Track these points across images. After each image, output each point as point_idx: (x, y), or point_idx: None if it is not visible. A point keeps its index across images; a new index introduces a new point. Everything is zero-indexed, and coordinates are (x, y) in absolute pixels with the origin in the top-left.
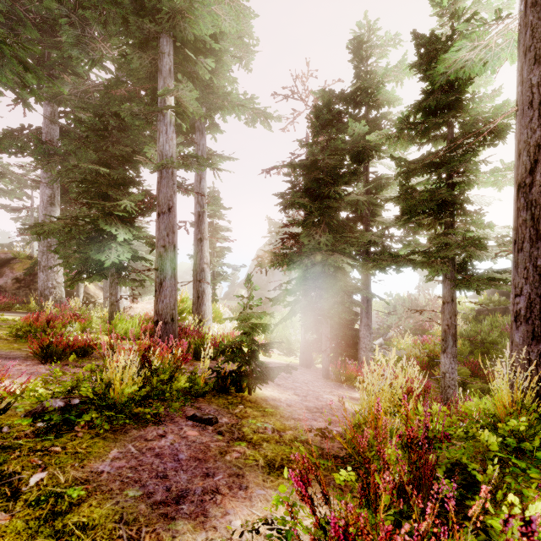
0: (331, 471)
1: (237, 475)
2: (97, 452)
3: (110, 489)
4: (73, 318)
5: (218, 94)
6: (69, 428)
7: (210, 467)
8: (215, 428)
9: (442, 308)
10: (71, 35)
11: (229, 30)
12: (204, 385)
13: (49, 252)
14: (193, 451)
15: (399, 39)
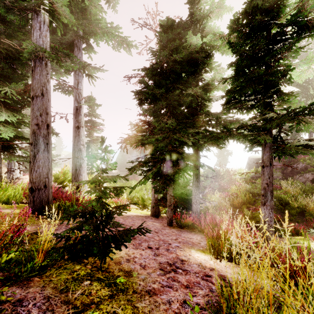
0: None
1: None
2: None
3: None
4: None
5: (91, 20)
6: None
7: None
8: None
9: (262, 170)
10: None
11: None
12: (39, 263)
13: None
14: None
15: None
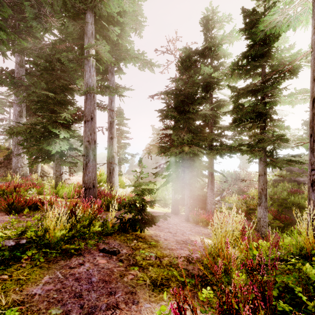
0: (195, 287)
1: (131, 293)
2: (34, 278)
3: (38, 308)
4: (32, 185)
5: (122, 50)
6: (17, 260)
7: (113, 287)
8: (117, 258)
9: (258, 178)
10: (32, 12)
11: (128, 9)
12: (111, 228)
13: (19, 145)
14: (102, 275)
15: (231, 17)
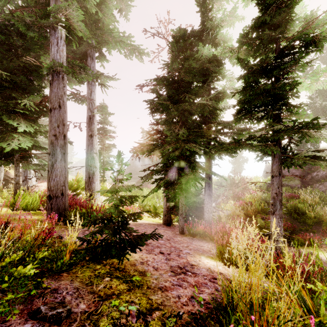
0: None
1: None
2: None
3: None
4: None
5: (104, 30)
6: None
7: None
8: None
9: (271, 180)
10: None
11: None
12: (67, 260)
13: None
14: None
15: None
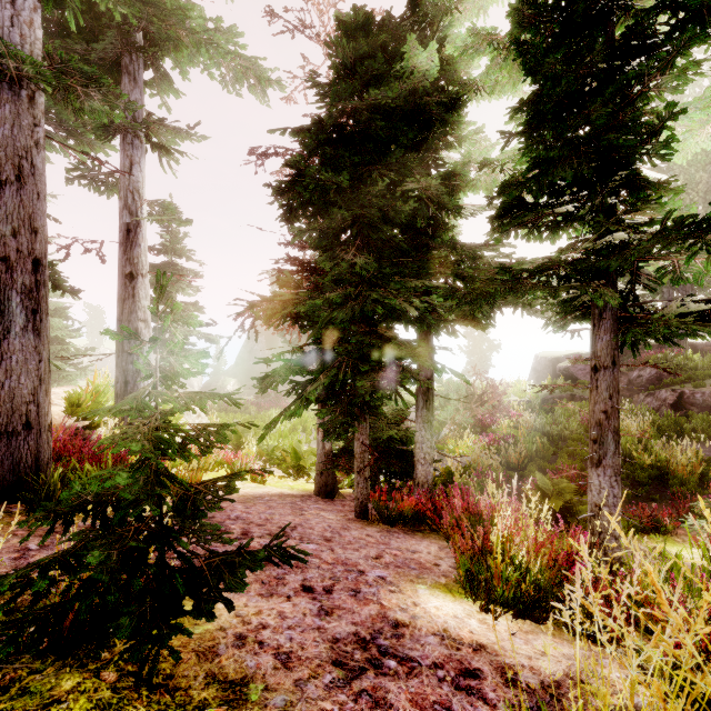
0: None
1: None
2: None
3: None
4: None
5: (165, 8)
6: None
7: None
8: None
9: (593, 379)
10: None
11: None
12: None
13: None
14: None
15: None
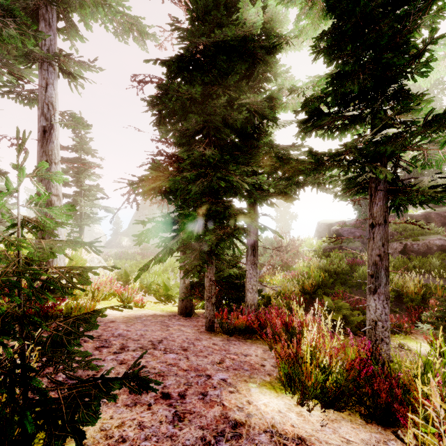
0: None
1: None
2: None
3: None
4: None
5: None
6: None
7: None
8: None
9: (370, 232)
10: None
11: None
12: None
13: None
14: None
15: None
